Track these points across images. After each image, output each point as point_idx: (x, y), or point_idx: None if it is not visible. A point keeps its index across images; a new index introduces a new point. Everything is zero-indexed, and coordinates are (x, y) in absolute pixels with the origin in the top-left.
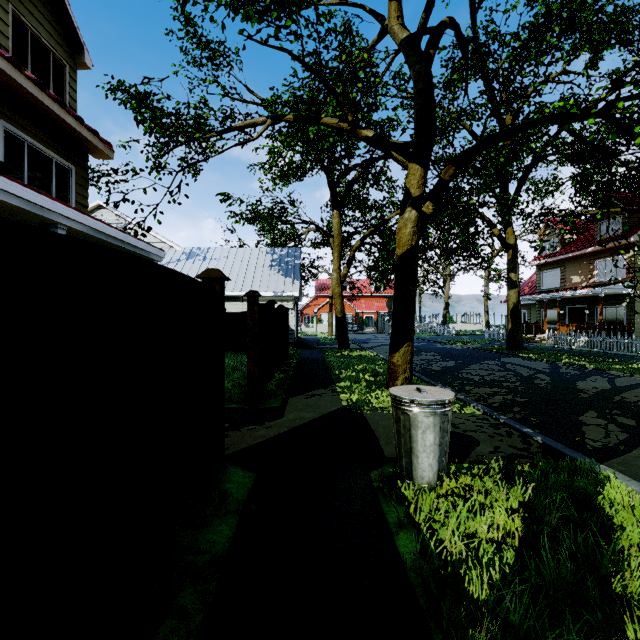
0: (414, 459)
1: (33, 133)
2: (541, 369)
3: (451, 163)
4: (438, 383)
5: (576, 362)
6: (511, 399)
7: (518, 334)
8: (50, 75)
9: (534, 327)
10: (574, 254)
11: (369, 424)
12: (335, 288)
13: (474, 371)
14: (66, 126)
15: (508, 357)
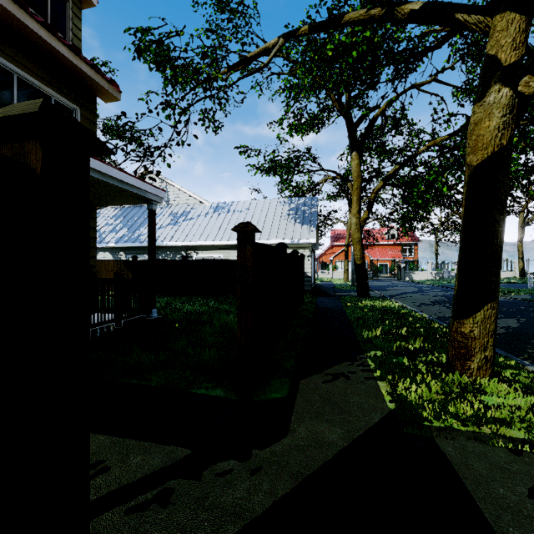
0: None
1: (24, 65)
2: None
3: None
4: (521, 359)
5: None
6: None
7: None
8: (48, 8)
9: None
10: None
11: (469, 493)
12: (354, 233)
13: None
14: (61, 58)
15: None
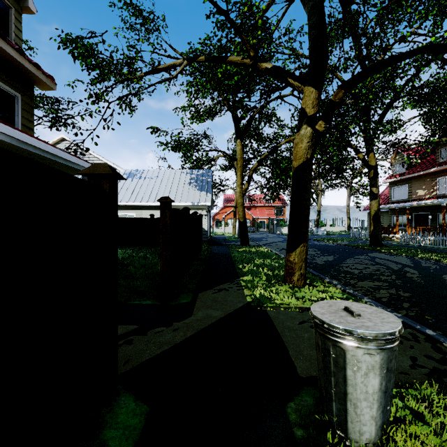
0: (350, 408)
1: None
2: (405, 263)
3: (340, 87)
4: (325, 276)
5: (430, 257)
6: (396, 293)
7: (379, 234)
8: None
9: (388, 229)
10: (419, 173)
11: (274, 325)
12: (238, 199)
13: (351, 265)
14: (8, 57)
15: (373, 252)
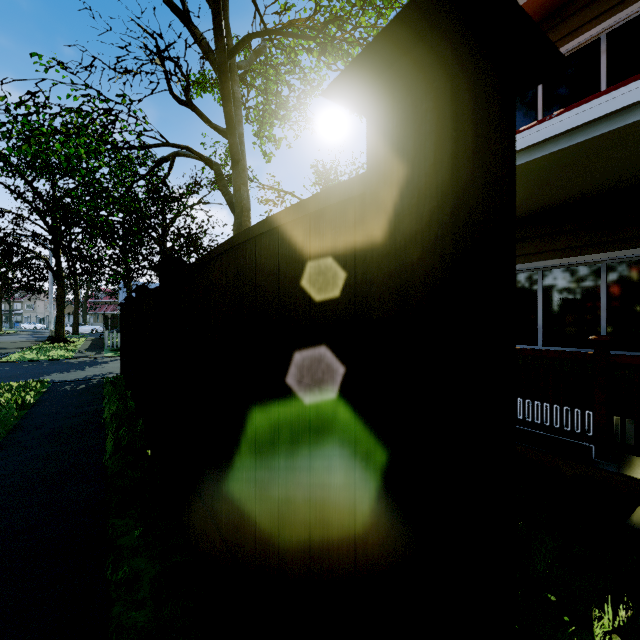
0: None
1: None
2: None
3: None
4: None
5: None
6: None
7: None
8: None
9: None
10: None
11: None
12: None
13: None
14: None
15: None
